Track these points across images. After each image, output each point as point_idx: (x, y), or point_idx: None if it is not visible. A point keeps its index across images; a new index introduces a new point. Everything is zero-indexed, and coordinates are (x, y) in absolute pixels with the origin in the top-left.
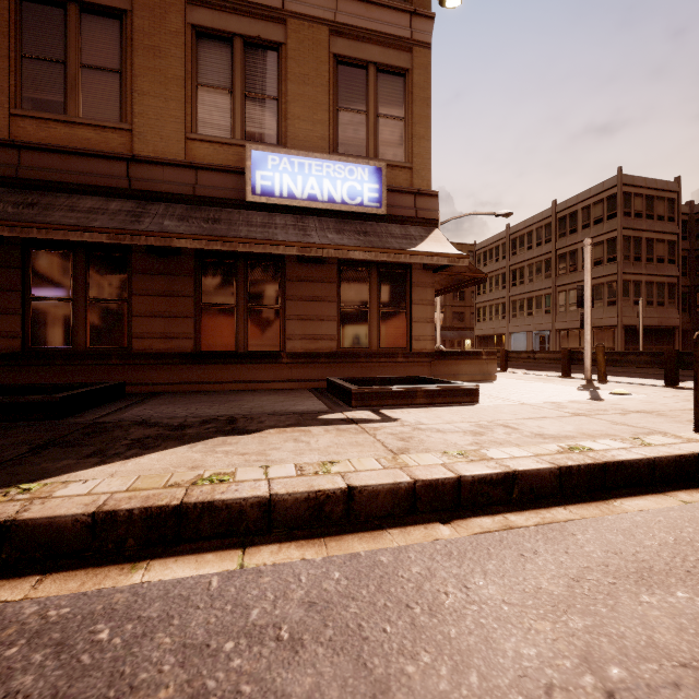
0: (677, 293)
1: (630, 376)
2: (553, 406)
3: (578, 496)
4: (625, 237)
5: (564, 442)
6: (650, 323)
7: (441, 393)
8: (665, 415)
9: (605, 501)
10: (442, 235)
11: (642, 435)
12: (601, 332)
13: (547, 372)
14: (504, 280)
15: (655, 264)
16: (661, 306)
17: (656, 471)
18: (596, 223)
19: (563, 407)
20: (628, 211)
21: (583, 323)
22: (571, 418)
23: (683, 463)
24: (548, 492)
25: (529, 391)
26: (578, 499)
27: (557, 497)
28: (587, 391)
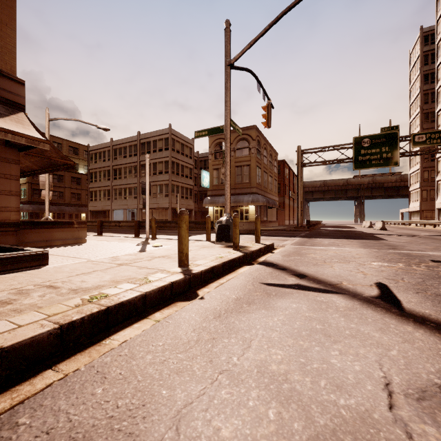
0: (193, 193)
1: (171, 234)
2: (110, 260)
3: (79, 345)
4: (172, 161)
5: (90, 294)
6: (183, 207)
7: (1, 262)
8: (171, 257)
9: (101, 342)
10: (27, 119)
11: (150, 274)
12: (162, 211)
13: (129, 235)
14: (109, 174)
15: (185, 178)
16: (187, 199)
17: (147, 301)
18: (160, 151)
19: (116, 260)
20: (174, 148)
21: (145, 204)
22: (115, 269)
23: (164, 291)
24: (47, 354)
25: (103, 249)
26: (77, 350)
27: (57, 355)
28: (141, 246)
